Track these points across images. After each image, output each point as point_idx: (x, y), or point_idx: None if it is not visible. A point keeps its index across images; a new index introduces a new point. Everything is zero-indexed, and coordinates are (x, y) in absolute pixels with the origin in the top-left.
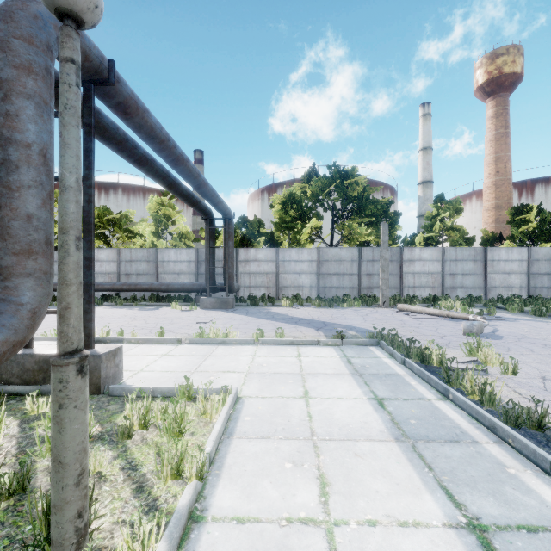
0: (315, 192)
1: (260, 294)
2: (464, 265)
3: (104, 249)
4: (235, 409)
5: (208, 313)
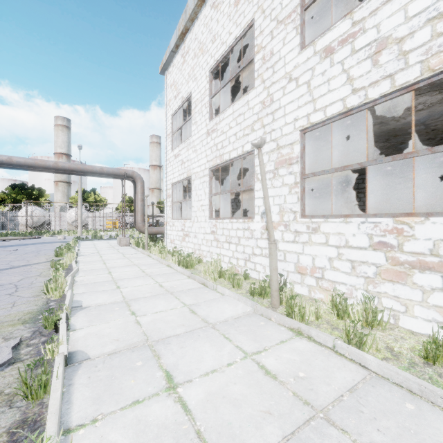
0: None
1: None
2: None
3: None
4: None
5: None
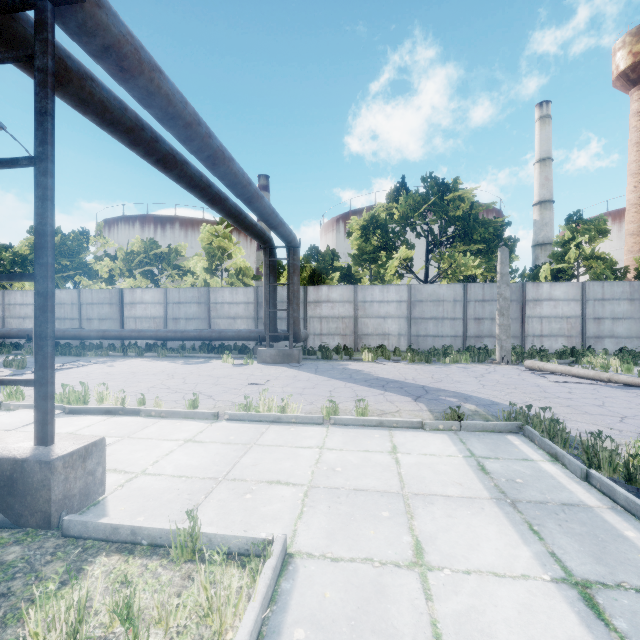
0: (405, 212)
1: (334, 344)
2: (615, 306)
3: (149, 289)
4: (277, 595)
5: (266, 370)
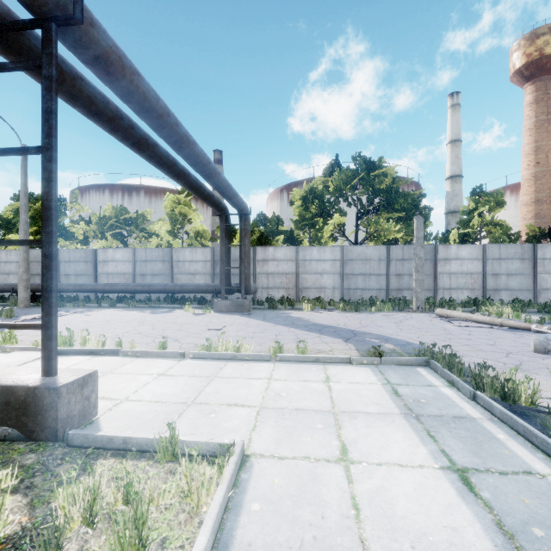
0: (338, 185)
1: (279, 296)
2: (509, 264)
3: (120, 249)
4: (238, 482)
5: (222, 318)
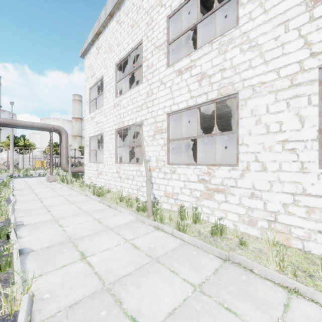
0: None
1: None
2: None
3: None
4: None
5: None
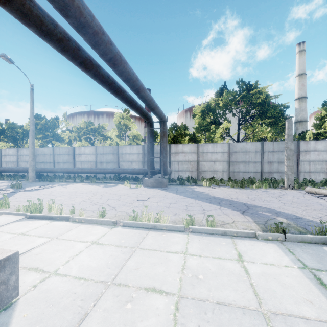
0: (226, 102)
1: (185, 176)
2: None
3: (88, 146)
4: None
5: (148, 191)
